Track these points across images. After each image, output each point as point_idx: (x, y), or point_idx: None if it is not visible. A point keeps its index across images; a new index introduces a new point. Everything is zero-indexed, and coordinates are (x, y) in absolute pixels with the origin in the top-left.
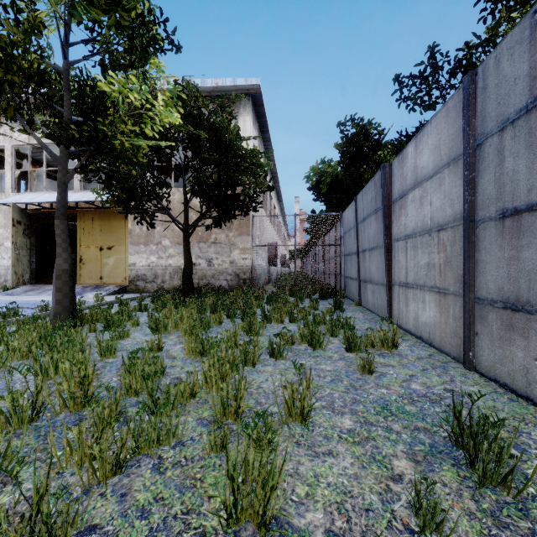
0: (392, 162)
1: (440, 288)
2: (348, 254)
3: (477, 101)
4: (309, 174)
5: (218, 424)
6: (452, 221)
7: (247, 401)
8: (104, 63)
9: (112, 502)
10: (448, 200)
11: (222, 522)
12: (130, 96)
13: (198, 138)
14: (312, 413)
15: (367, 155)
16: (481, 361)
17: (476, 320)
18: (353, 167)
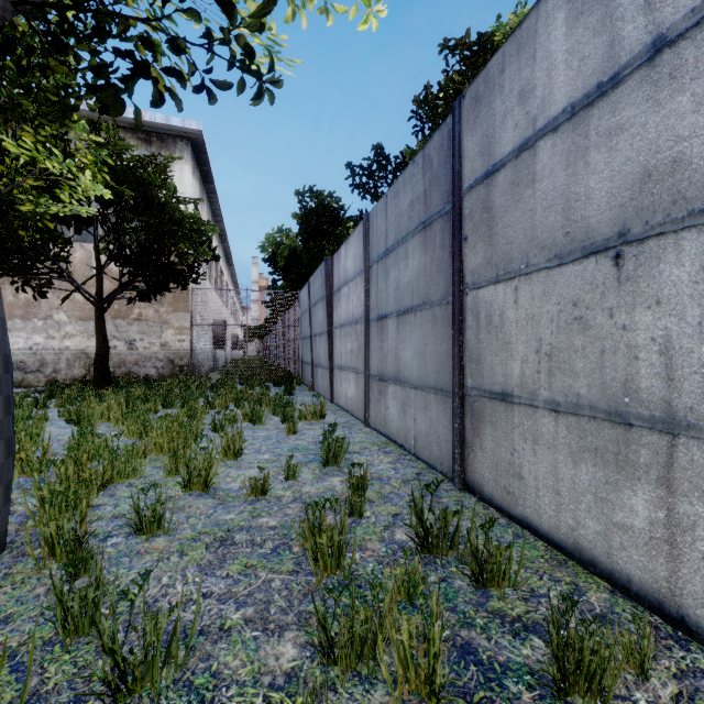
0: (333, 256)
1: (356, 369)
2: (304, 338)
3: (370, 235)
4: (263, 244)
5: (174, 457)
6: (361, 318)
7: (192, 456)
8: (7, 117)
9: (106, 498)
10: (359, 301)
11: (182, 493)
12: (47, 163)
13: (121, 194)
14: (243, 455)
15: (325, 232)
16: (371, 418)
17: (370, 390)
18: (313, 242)
